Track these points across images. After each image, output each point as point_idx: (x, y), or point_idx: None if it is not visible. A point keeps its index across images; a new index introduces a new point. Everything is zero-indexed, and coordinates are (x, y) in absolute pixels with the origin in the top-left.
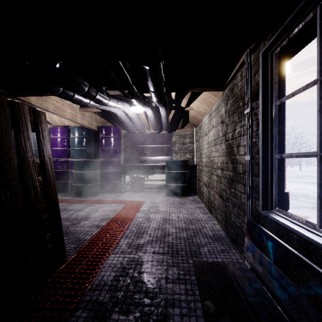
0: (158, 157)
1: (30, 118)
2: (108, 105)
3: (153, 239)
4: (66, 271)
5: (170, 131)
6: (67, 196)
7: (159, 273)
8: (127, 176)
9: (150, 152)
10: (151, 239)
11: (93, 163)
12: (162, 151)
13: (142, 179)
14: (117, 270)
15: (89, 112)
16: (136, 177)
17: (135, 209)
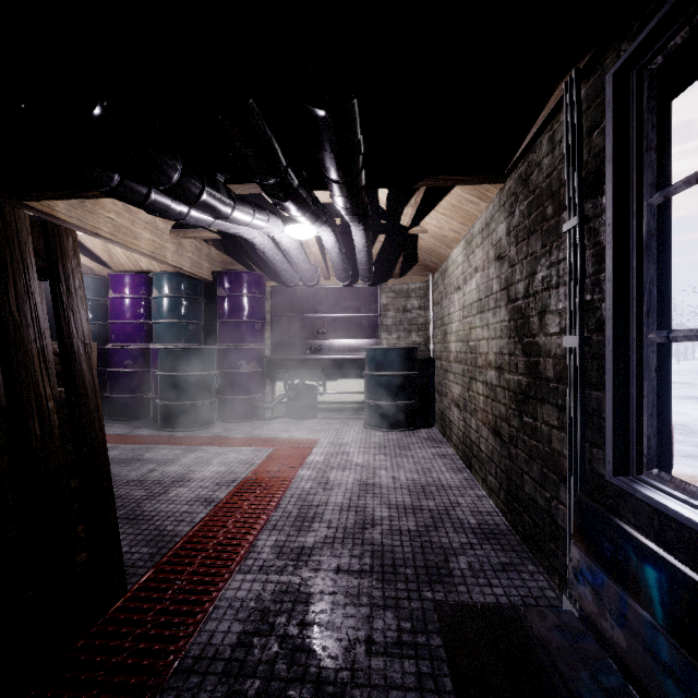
0: (348, 341)
1: (37, 245)
2: (232, 220)
3: (336, 535)
4: (124, 618)
5: (376, 282)
6: (145, 429)
7: (350, 628)
8: (278, 383)
9: (331, 329)
10: (332, 534)
11: (203, 354)
12: (357, 326)
13: (311, 391)
14: (248, 618)
15: (193, 241)
16: (299, 385)
17: (296, 459)
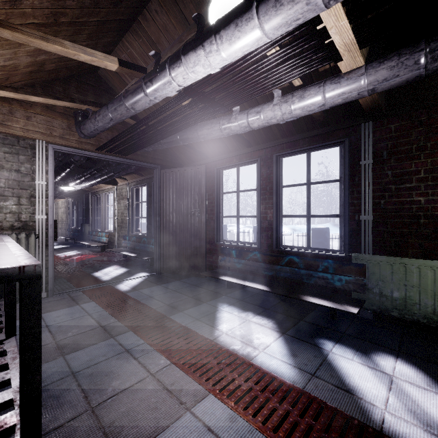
0: None
1: None
2: None
3: None
4: None
5: None
6: None
7: None
8: None
9: None
10: None
11: None
12: None
13: None
14: None
15: None
16: None
17: None
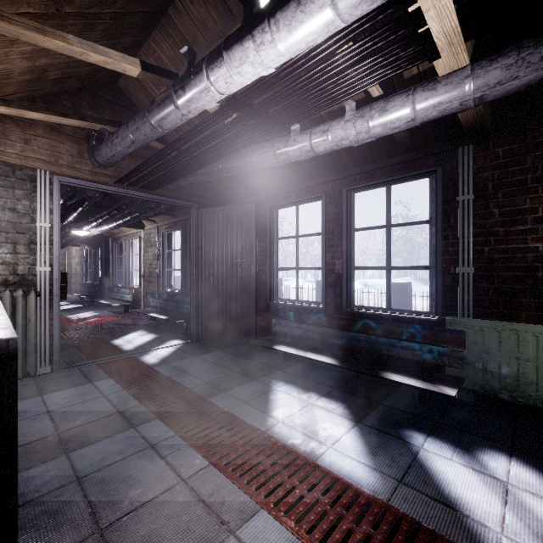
0: None
1: None
2: None
3: None
4: None
5: None
6: None
7: None
8: None
9: None
10: None
11: None
12: None
13: None
14: None
15: None
16: None
17: None
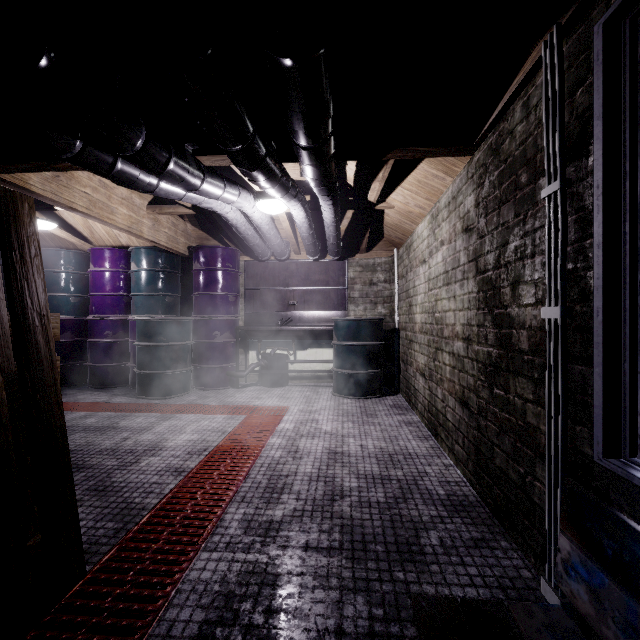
0: (317, 313)
1: None
2: (202, 192)
3: (305, 508)
4: (80, 605)
5: (344, 257)
6: (123, 397)
7: (319, 616)
8: (251, 352)
9: (301, 301)
10: (301, 506)
11: (179, 324)
12: (325, 299)
13: (283, 360)
14: (211, 604)
15: (170, 217)
16: (271, 354)
17: (267, 427)
